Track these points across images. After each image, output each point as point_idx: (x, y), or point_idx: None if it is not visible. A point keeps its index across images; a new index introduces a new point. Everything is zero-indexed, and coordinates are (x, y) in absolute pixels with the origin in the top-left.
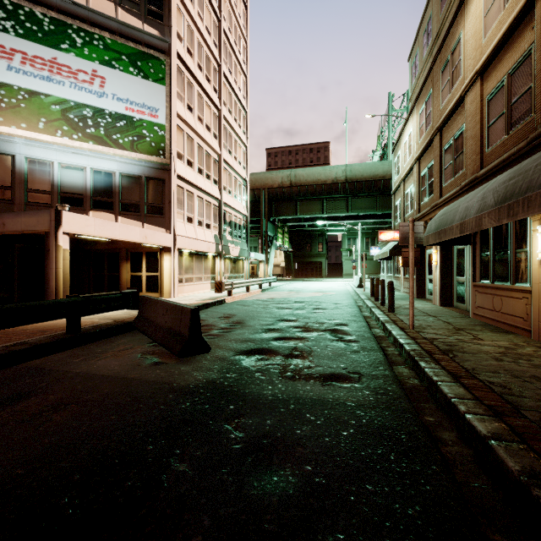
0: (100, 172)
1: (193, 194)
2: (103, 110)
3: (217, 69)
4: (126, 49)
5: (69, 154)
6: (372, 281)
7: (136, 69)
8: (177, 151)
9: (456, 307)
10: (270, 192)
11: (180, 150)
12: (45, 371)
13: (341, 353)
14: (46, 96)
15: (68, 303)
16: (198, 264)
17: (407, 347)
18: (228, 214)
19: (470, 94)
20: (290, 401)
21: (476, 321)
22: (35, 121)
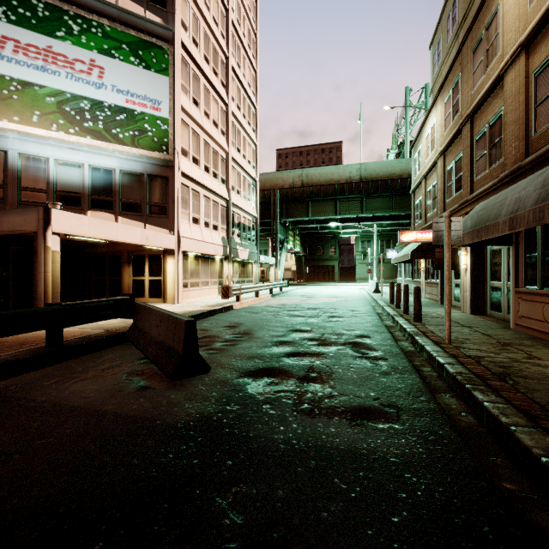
0: (99, 170)
1: (200, 194)
2: (102, 102)
3: (225, 62)
4: (126, 37)
5: (66, 150)
6: (392, 285)
7: (137, 59)
8: (181, 147)
9: (490, 315)
10: (281, 193)
11: (185, 146)
12: (3, 399)
13: (369, 376)
14: (40, 87)
15: (47, 313)
16: (204, 267)
17: (451, 368)
18: (237, 215)
19: (511, 71)
20: (309, 454)
21: (521, 333)
22: (28, 114)
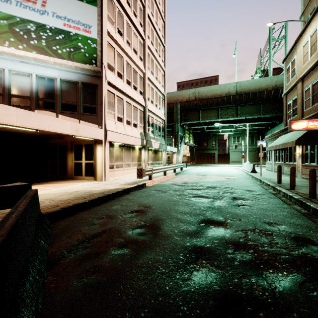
0: (43, 78)
1: (123, 100)
2: (44, 25)
3: (142, 10)
4: None
5: (18, 63)
6: (279, 168)
7: None
8: (108, 64)
9: None
10: (181, 105)
11: (111, 63)
12: None
13: None
14: None
15: None
16: (127, 154)
17: None
18: (151, 118)
19: None
20: None
21: None
22: None
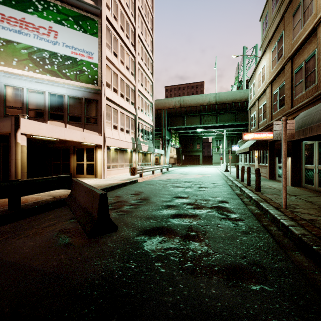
0: (54, 95)
1: (118, 111)
2: (56, 53)
3: (133, 31)
4: (71, 13)
5: (34, 83)
6: (237, 167)
7: (78, 26)
8: (106, 82)
9: (305, 187)
10: (167, 111)
11: (108, 81)
12: None
13: (233, 235)
14: (17, 44)
15: (8, 186)
16: (120, 156)
17: (295, 230)
18: (141, 124)
19: None
20: None
21: None
22: (10, 60)
